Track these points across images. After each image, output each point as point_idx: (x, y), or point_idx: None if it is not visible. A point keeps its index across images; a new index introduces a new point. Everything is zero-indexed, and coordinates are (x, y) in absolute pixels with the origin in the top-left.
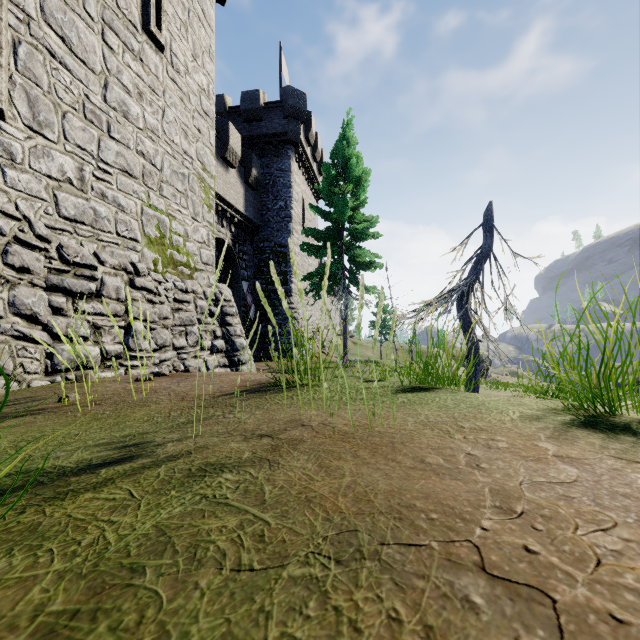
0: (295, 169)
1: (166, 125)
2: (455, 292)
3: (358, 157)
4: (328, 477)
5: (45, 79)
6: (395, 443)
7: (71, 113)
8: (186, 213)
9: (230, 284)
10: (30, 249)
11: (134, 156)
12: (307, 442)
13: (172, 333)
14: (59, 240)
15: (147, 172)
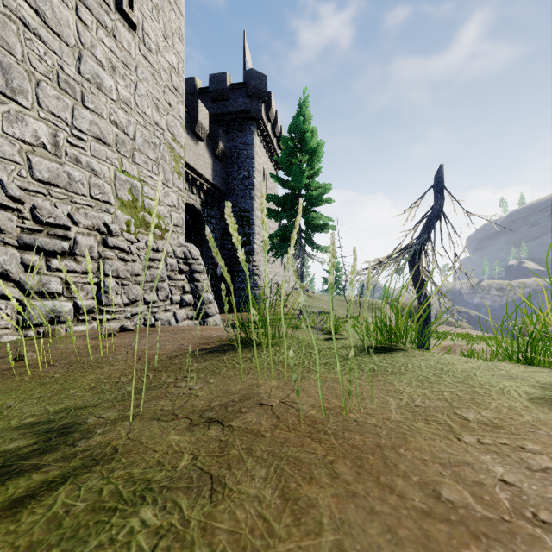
0: (257, 143)
1: (138, 98)
2: (408, 250)
3: (313, 131)
4: (296, 528)
5: (18, 48)
6: (384, 448)
7: (45, 82)
8: (157, 179)
9: (200, 244)
10: (2, 209)
11: (107, 125)
12: (265, 437)
13: (143, 289)
14: (33, 201)
15: (120, 140)
